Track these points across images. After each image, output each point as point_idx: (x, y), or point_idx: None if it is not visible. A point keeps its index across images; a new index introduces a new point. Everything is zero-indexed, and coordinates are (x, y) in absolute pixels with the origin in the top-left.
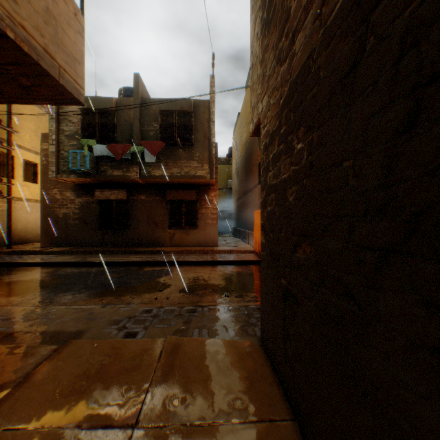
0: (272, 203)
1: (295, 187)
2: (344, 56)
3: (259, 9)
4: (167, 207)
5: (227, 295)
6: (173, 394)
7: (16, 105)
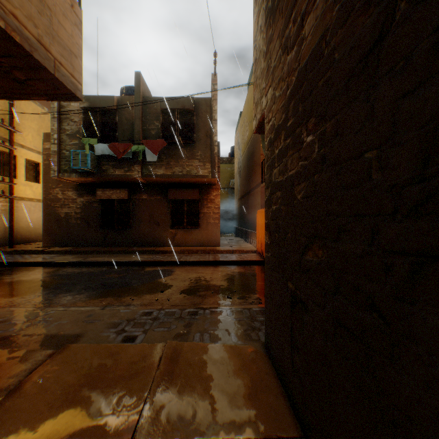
0: (278, 201)
1: (304, 184)
2: (366, 31)
3: (263, 1)
4: (169, 207)
5: (230, 296)
6: (172, 406)
7: (18, 105)
